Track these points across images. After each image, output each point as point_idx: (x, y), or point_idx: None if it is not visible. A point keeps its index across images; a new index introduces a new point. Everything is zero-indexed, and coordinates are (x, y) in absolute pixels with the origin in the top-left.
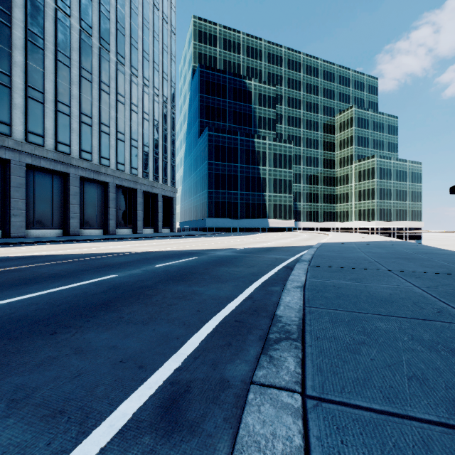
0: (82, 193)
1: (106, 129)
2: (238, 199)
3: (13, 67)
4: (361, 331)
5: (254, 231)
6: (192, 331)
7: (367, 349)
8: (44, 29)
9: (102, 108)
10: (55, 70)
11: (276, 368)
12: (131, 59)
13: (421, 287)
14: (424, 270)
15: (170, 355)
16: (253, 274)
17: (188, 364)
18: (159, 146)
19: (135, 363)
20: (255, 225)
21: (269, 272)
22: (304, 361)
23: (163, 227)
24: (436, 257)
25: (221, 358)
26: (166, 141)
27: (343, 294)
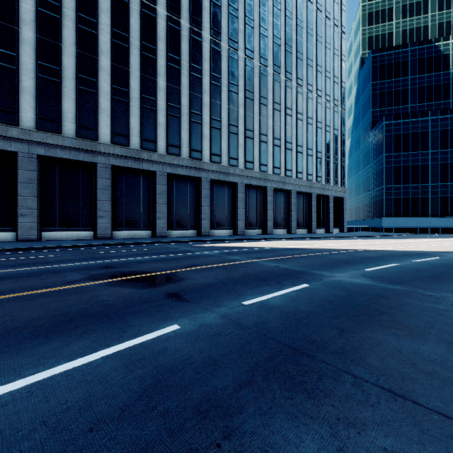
0: (273, 200)
1: (289, 145)
2: (428, 193)
3: (239, 119)
4: None
5: None
6: None
7: None
8: (253, 85)
9: (286, 129)
10: (259, 111)
11: None
12: (307, 78)
13: None
14: None
15: None
16: None
17: None
18: (330, 150)
19: None
20: None
21: None
22: None
23: (333, 227)
24: None
25: None
26: (336, 142)
27: None
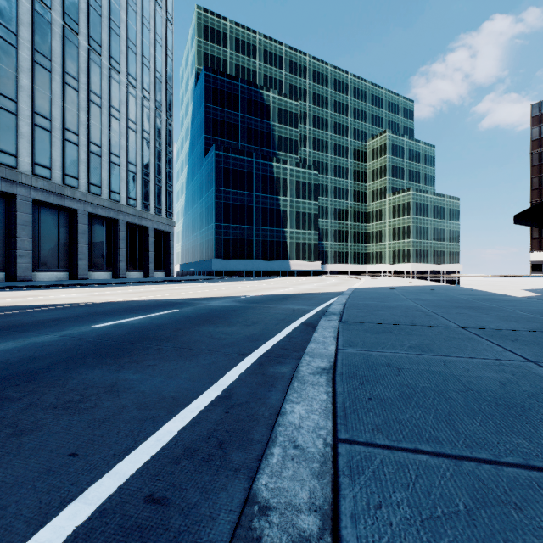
0: (37, 222)
1: (73, 137)
2: (253, 236)
3: None
4: None
5: (272, 275)
6: None
7: None
8: None
9: (66, 108)
10: None
11: None
12: (111, 48)
13: (539, 362)
14: (511, 326)
15: None
16: (251, 337)
17: None
18: (150, 166)
19: None
20: (274, 267)
21: (277, 334)
22: None
23: (157, 269)
24: (505, 304)
25: None
26: (160, 159)
27: (412, 388)
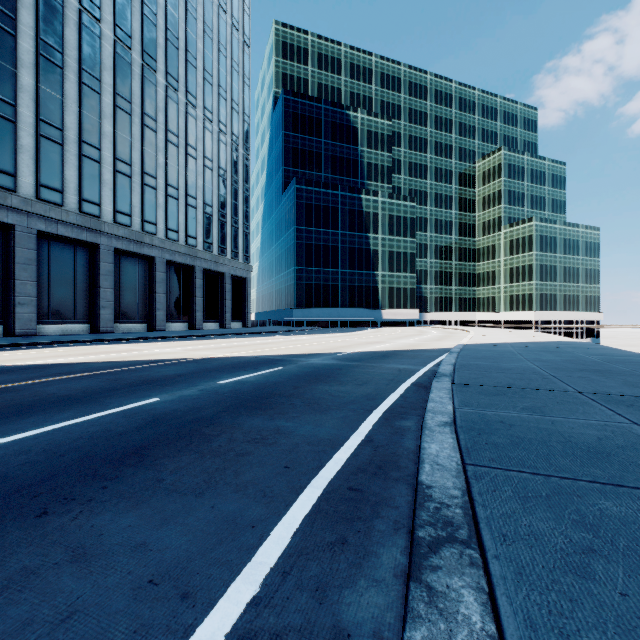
0: (118, 272)
1: (151, 181)
2: (339, 280)
3: (19, 92)
4: (578, 521)
5: (361, 326)
6: (277, 511)
7: (604, 566)
8: (63, 39)
9: (145, 151)
10: (79, 97)
11: (445, 622)
12: (187, 82)
13: None
14: (633, 392)
15: (239, 567)
16: (368, 396)
17: (271, 589)
18: (227, 206)
19: (175, 586)
20: (363, 317)
21: (392, 394)
22: (495, 599)
23: (233, 320)
24: None
25: (331, 575)
26: (237, 198)
27: (521, 439)
